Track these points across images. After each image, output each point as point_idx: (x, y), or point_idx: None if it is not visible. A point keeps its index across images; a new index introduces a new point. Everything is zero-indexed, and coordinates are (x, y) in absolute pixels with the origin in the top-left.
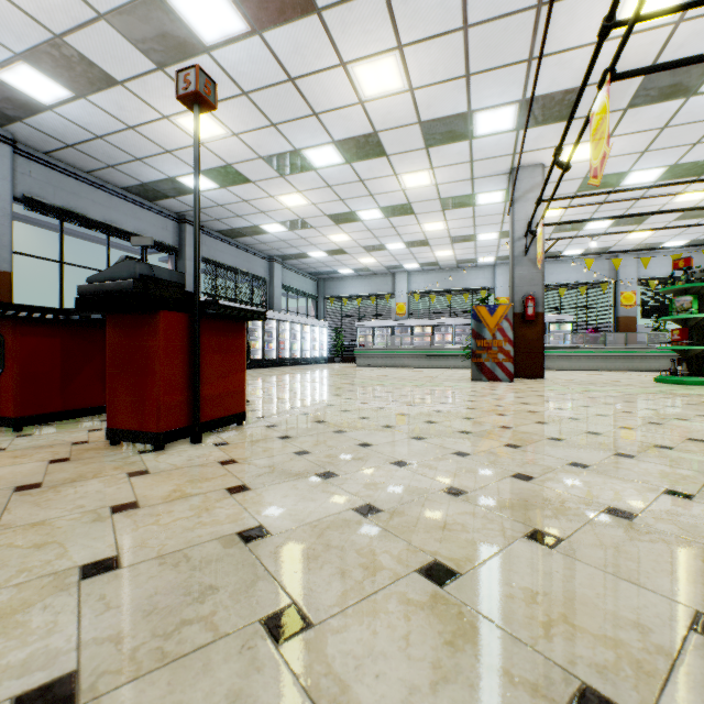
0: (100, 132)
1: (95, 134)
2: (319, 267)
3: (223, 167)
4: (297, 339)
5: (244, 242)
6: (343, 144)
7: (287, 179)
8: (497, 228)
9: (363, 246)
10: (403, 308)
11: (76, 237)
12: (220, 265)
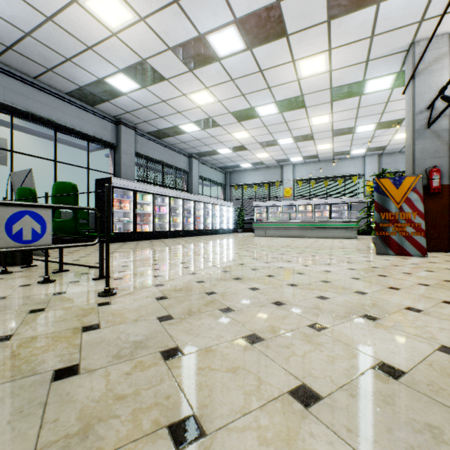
0: (26, 28)
1: (23, 31)
2: (226, 162)
3: (139, 64)
4: (209, 215)
5: (169, 142)
6: (245, 23)
7: (195, 74)
8: (376, 119)
9: (259, 142)
10: (289, 192)
11: (36, 135)
12: (150, 159)
